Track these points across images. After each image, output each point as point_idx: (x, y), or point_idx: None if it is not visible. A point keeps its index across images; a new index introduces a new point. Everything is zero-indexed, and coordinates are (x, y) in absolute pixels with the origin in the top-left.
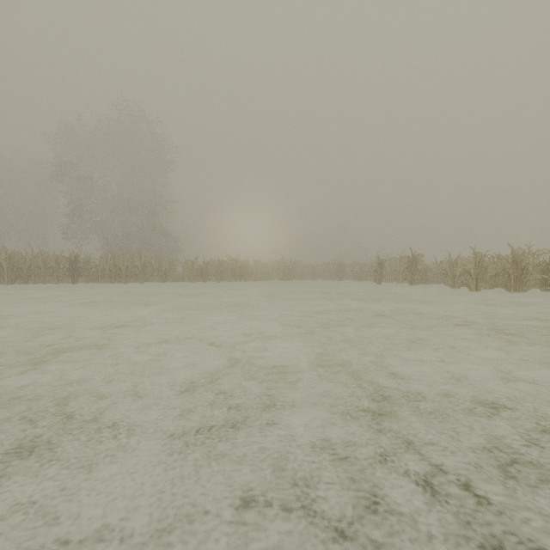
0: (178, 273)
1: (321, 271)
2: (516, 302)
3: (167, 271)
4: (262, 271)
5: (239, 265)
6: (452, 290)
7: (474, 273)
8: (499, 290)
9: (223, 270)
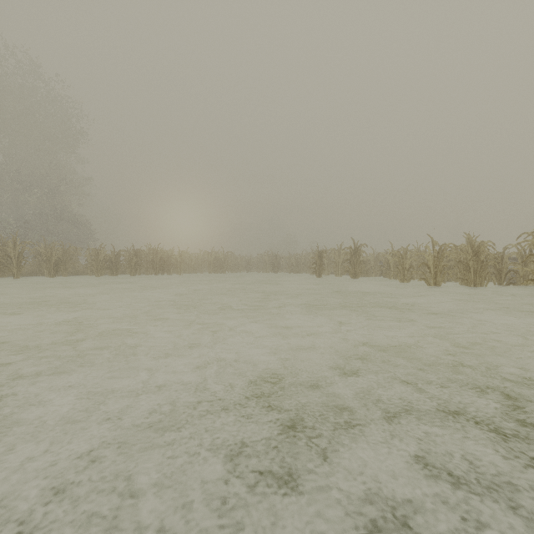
0: (83, 265)
1: (256, 263)
2: (476, 298)
3: (58, 262)
4: (190, 263)
5: (160, 255)
6: (402, 284)
7: (433, 265)
8: (445, 284)
9: (139, 261)
